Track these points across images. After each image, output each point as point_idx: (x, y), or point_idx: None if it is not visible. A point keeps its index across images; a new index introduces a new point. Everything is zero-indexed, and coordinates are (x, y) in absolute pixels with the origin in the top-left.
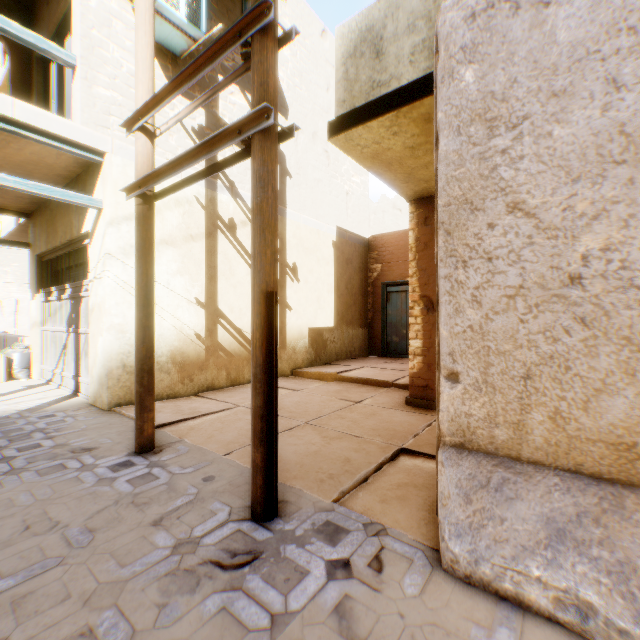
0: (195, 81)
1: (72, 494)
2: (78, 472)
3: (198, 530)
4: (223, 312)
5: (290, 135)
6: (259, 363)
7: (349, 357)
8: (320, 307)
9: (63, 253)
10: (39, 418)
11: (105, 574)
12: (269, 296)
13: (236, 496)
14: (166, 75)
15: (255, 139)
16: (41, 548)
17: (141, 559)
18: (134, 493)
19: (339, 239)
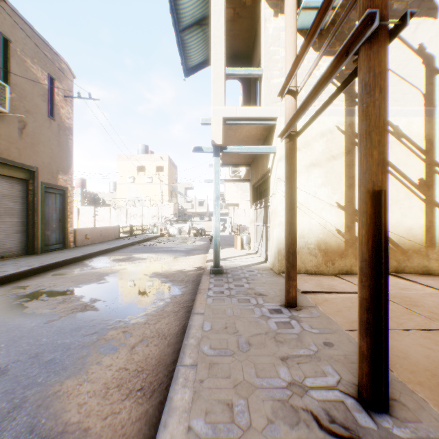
0: (315, 36)
1: (247, 318)
2: (253, 306)
3: (308, 380)
4: None
5: (402, 26)
6: (364, 258)
7: None
8: None
9: (261, 182)
10: (246, 271)
11: (247, 375)
12: (375, 195)
13: (347, 370)
14: (313, 48)
15: (360, 52)
16: (227, 341)
17: (267, 378)
18: (276, 332)
19: None
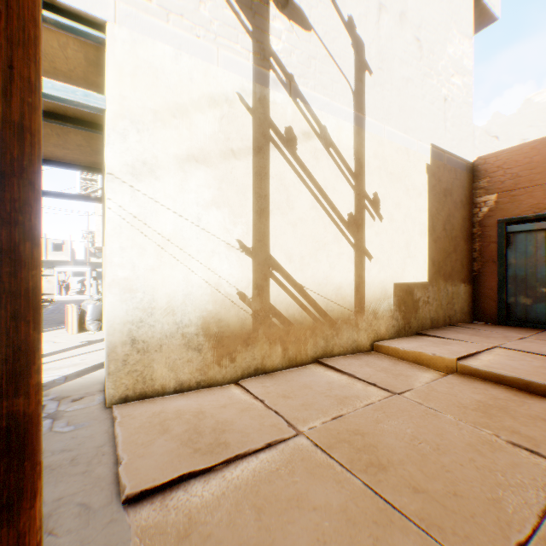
0: None
1: None
2: None
3: None
4: (277, 261)
5: None
6: None
7: (447, 323)
8: (409, 255)
9: None
10: None
11: None
12: None
13: None
14: None
15: None
16: None
17: None
18: None
19: (434, 162)
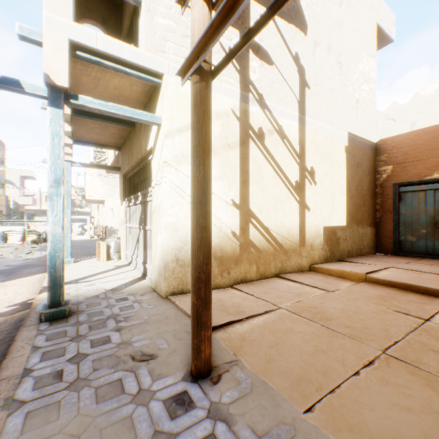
0: None
1: None
2: (132, 404)
3: None
4: (253, 212)
5: None
6: None
7: (358, 254)
8: (333, 207)
9: (136, 170)
10: (115, 300)
11: None
12: None
13: None
14: None
15: None
16: None
17: None
18: None
19: (350, 144)
